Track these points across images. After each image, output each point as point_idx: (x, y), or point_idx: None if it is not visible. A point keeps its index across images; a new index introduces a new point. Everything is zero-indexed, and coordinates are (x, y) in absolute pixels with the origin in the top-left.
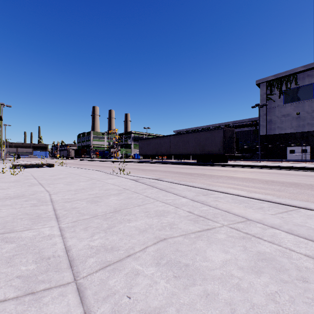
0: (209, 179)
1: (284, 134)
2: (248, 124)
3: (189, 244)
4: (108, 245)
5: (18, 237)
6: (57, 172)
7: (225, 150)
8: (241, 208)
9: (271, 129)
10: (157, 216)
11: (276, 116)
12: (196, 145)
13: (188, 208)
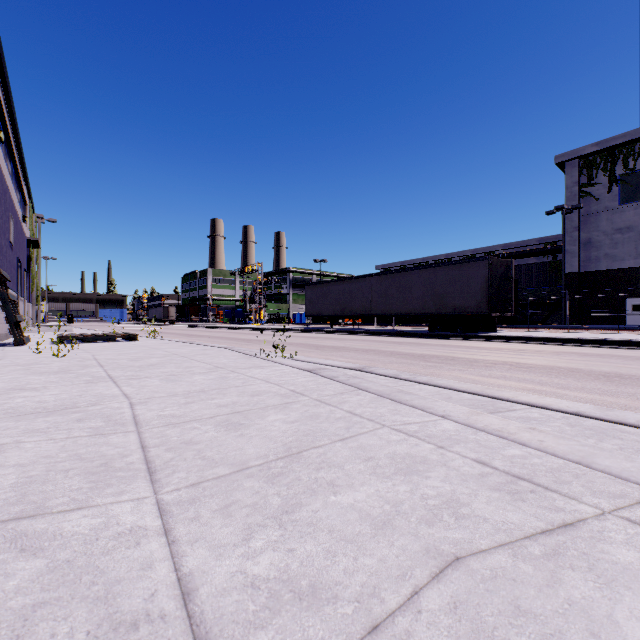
0: (468, 369)
1: (621, 271)
2: (538, 251)
3: (542, 585)
4: (298, 575)
5: (54, 533)
6: (145, 353)
7: (493, 305)
8: (615, 453)
9: (589, 261)
10: (402, 474)
11: (602, 232)
12: (426, 296)
13: (472, 451)
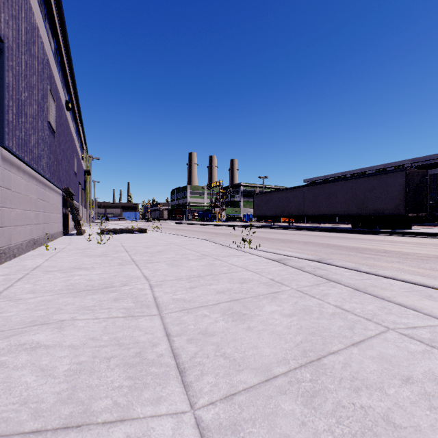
0: (406, 261)
1: None
2: None
3: None
4: None
5: None
6: (153, 242)
7: (409, 207)
8: None
9: None
10: None
11: None
12: (349, 201)
13: None
